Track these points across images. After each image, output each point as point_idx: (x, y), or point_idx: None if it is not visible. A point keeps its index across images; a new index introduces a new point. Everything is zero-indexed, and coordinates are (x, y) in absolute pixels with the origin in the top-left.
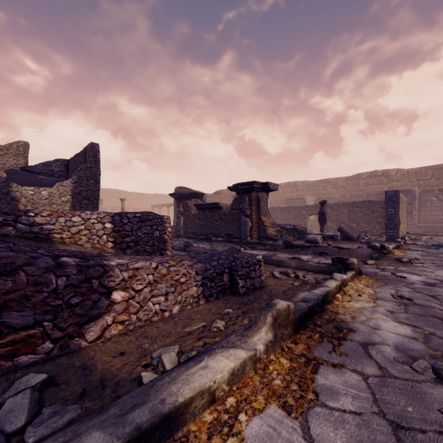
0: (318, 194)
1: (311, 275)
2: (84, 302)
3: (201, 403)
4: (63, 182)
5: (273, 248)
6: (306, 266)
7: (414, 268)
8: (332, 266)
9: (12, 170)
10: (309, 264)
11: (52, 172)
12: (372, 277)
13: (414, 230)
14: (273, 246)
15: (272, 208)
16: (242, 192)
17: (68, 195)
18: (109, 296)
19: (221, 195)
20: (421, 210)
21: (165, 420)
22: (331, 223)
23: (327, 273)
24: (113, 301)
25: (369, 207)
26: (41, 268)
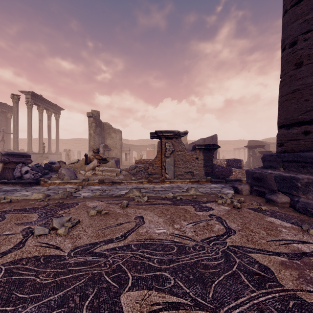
0: None
1: None
2: (229, 173)
3: (244, 181)
4: None
5: None
6: None
7: None
8: None
9: (190, 144)
10: None
11: (200, 143)
12: None
13: None
14: None
15: None
16: None
17: None
18: (232, 173)
19: None
20: None
21: (240, 180)
22: None
23: None
24: (233, 174)
25: None
26: (225, 168)
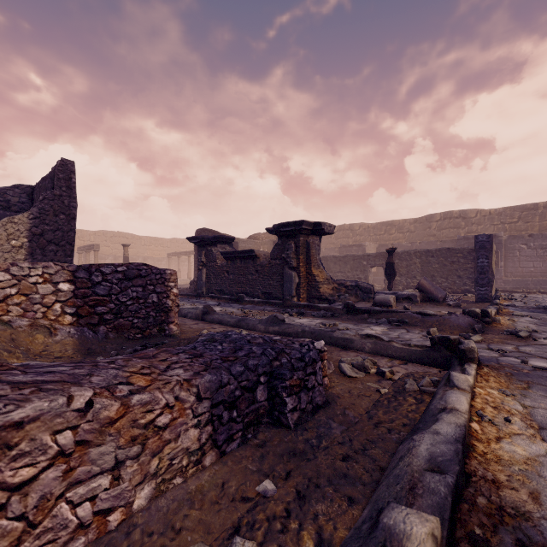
0: (380, 239)
1: (400, 366)
2: None
3: None
4: (14, 217)
5: (330, 314)
6: (390, 350)
7: (544, 348)
8: (432, 352)
9: None
10: (393, 346)
11: (8, 203)
12: (498, 370)
13: (501, 285)
14: (329, 310)
15: (323, 257)
16: (286, 235)
17: (22, 237)
18: None
19: (258, 240)
20: (507, 260)
21: None
22: (400, 277)
23: (425, 363)
24: None
25: (448, 256)
26: None
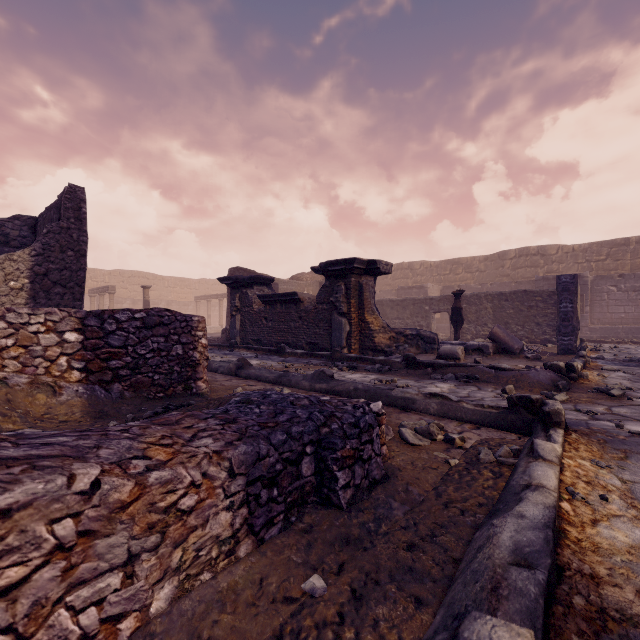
0: (445, 280)
1: (471, 432)
2: None
3: None
4: (12, 253)
5: (387, 369)
6: (459, 412)
7: None
8: (510, 414)
9: None
10: (463, 407)
11: (7, 237)
12: (589, 436)
13: (586, 334)
14: (386, 363)
15: (378, 301)
16: (335, 275)
17: (22, 277)
18: None
19: (302, 281)
20: (594, 304)
21: None
22: (468, 325)
23: (501, 427)
24: None
25: (525, 300)
26: None
